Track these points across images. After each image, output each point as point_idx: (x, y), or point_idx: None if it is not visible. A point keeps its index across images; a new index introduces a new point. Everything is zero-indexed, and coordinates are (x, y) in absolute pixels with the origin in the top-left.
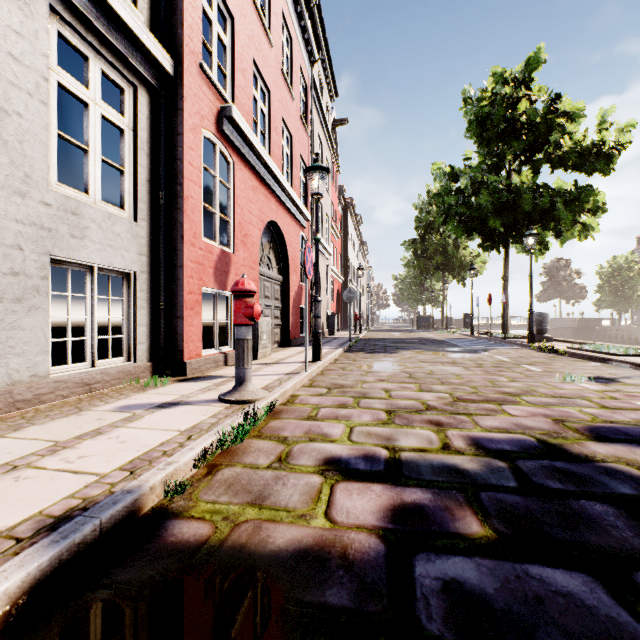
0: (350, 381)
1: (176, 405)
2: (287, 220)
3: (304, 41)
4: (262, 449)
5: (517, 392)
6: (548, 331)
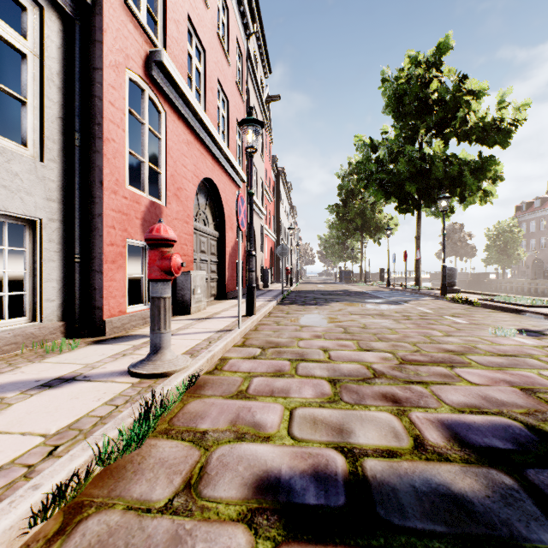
0: (285, 338)
1: (69, 382)
2: (223, 179)
3: (240, 14)
4: (166, 461)
5: (460, 349)
6: None
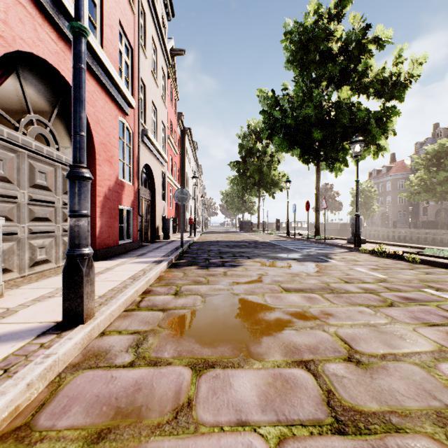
0: None
1: None
2: (89, 85)
3: None
4: None
5: None
6: (322, 231)
